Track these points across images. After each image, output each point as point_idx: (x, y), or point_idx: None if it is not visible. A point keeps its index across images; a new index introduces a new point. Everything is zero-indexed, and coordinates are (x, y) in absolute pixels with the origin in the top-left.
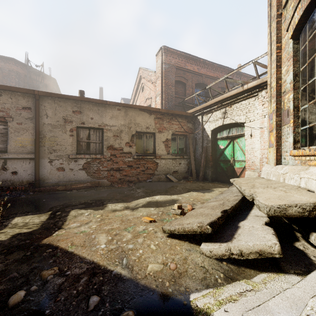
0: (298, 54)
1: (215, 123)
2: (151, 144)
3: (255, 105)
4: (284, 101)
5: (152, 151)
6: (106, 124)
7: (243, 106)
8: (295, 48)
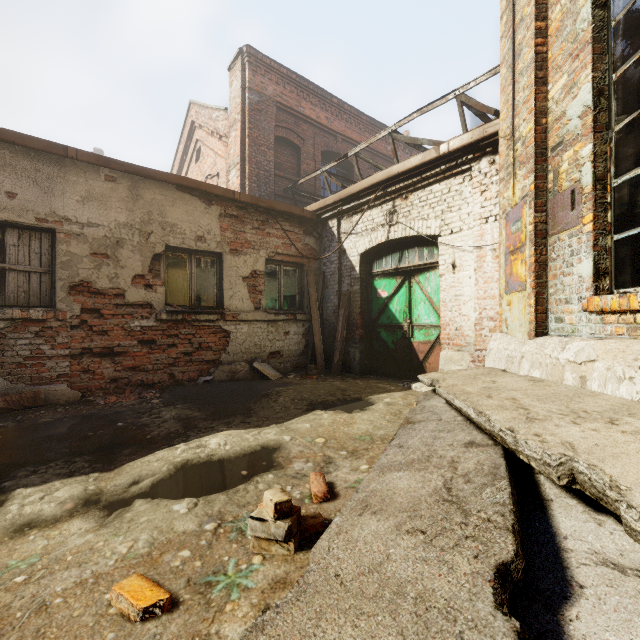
0: (605, 35)
1: (370, 237)
2: (211, 283)
3: (463, 194)
4: (559, 169)
5: (215, 302)
6: (65, 218)
7: (436, 197)
8: (598, 18)
